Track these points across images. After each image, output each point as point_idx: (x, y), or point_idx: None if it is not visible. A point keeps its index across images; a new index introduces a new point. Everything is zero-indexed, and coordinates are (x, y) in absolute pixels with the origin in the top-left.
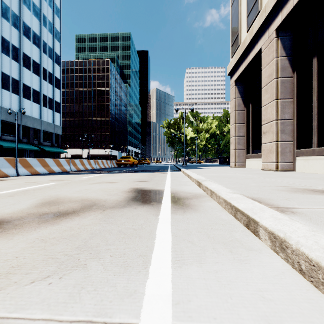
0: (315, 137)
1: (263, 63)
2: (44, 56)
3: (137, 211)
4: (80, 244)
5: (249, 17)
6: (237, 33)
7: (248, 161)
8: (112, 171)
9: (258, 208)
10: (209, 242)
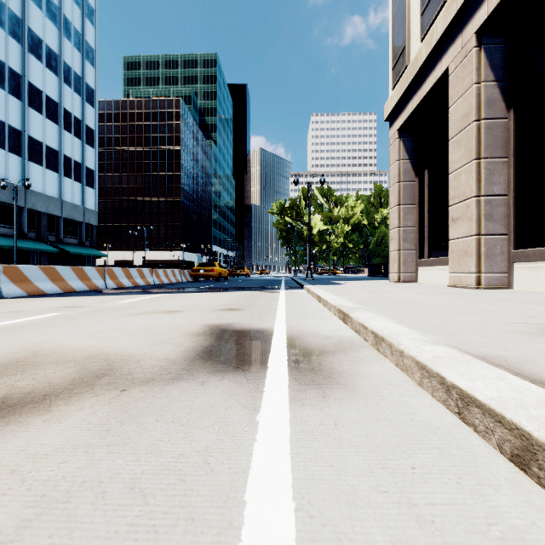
0: None
1: (452, 94)
2: (66, 90)
3: (206, 395)
4: None
5: (426, 14)
6: (403, 45)
7: (422, 270)
8: (180, 289)
9: (536, 401)
10: None
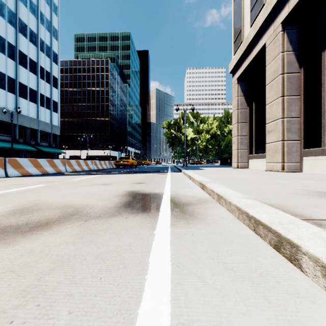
0: (324, 136)
1: (268, 58)
2: (41, 55)
3: (128, 223)
4: (30, 284)
5: (253, 11)
6: (240, 29)
7: (251, 161)
8: (109, 172)
9: (288, 222)
10: (228, 279)
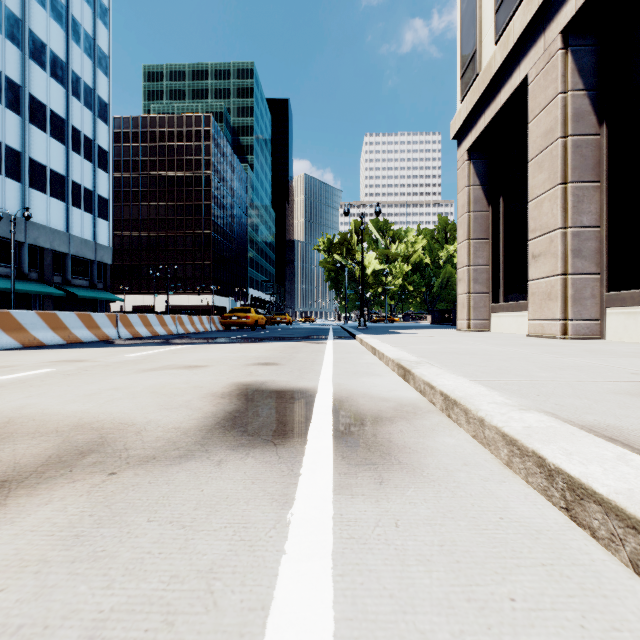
0: None
1: (532, 106)
2: (75, 104)
3: (221, 481)
4: None
5: (501, 11)
6: (474, 49)
7: (496, 317)
8: (207, 339)
9: None
10: None
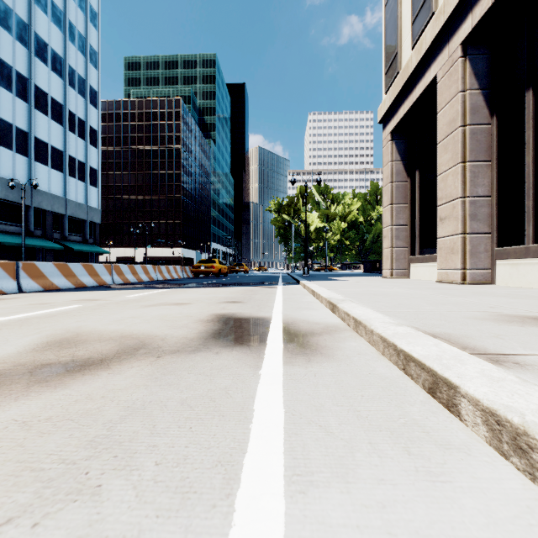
0: (529, 226)
1: (440, 100)
2: (70, 92)
3: (221, 360)
4: (98, 434)
5: (416, 24)
6: (395, 52)
7: (413, 267)
8: (183, 284)
9: (451, 356)
10: (360, 429)
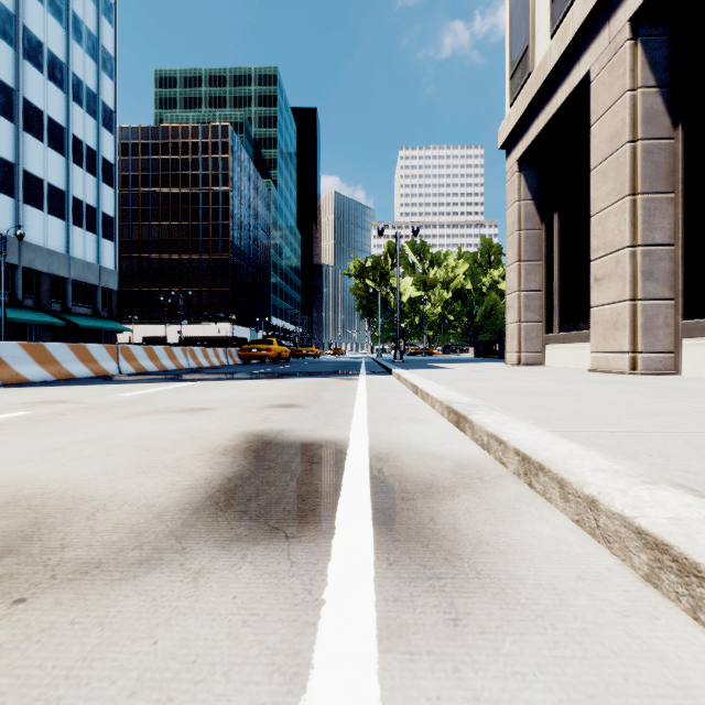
0: None
1: (595, 107)
2: (76, 111)
3: (192, 619)
4: None
5: (558, 0)
6: (525, 45)
7: (550, 349)
8: (221, 374)
9: None
10: None
